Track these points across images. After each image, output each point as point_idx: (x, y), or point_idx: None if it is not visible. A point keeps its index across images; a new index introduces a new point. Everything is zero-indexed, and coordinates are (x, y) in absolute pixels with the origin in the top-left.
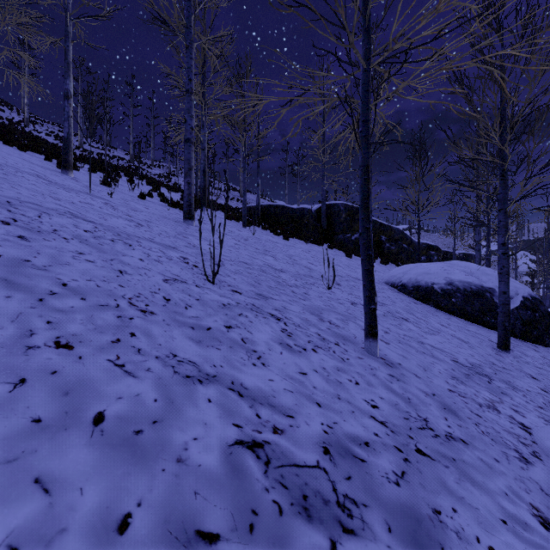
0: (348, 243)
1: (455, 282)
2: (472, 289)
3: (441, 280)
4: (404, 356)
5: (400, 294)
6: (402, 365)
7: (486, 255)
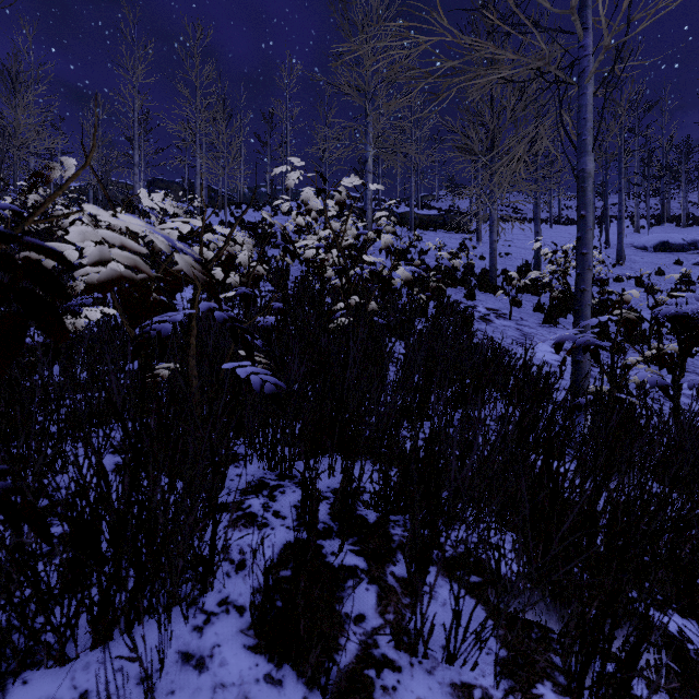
0: None
1: None
2: None
3: None
4: None
5: None
6: None
7: None
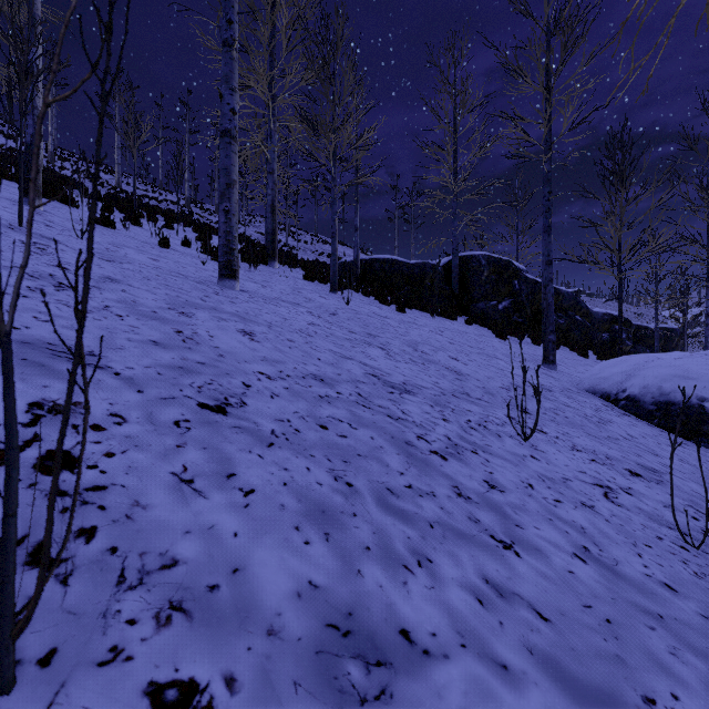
0: (493, 315)
1: None
2: None
3: None
4: None
5: (632, 419)
6: None
7: None
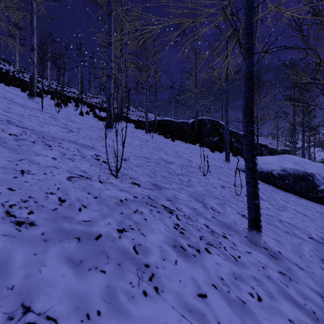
0: (211, 143)
1: (287, 169)
2: (299, 174)
3: (277, 168)
4: (277, 240)
5: None
6: (282, 254)
7: (302, 151)
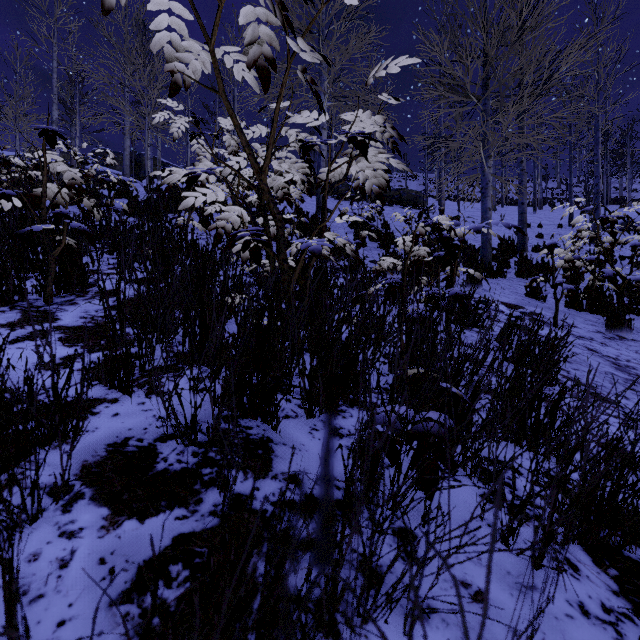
0: None
1: None
2: None
3: None
4: None
5: None
6: None
7: None
